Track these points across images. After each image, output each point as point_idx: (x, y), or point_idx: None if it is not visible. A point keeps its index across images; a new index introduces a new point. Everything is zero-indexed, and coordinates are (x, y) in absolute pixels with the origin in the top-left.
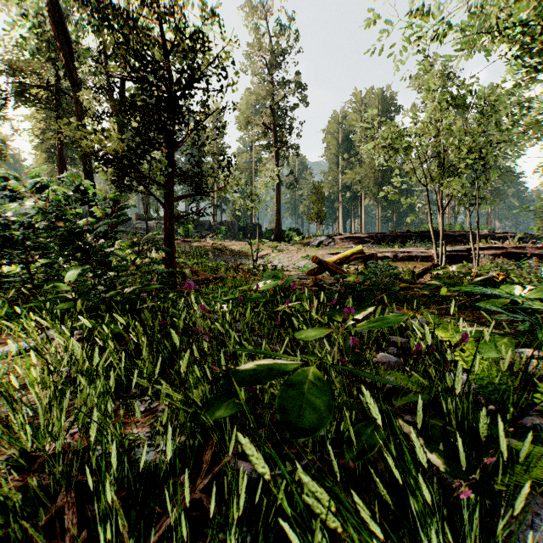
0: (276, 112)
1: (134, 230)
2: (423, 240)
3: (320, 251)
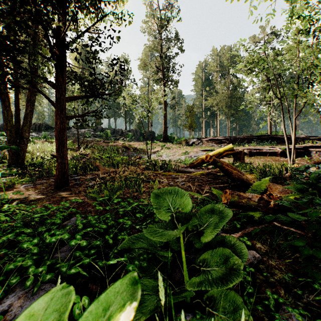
0: (164, 59)
1: (73, 135)
2: (261, 141)
3: (194, 148)
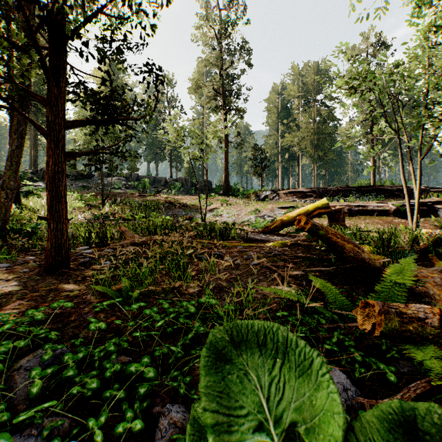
0: (224, 79)
1: (96, 185)
2: (362, 194)
3: (268, 205)
